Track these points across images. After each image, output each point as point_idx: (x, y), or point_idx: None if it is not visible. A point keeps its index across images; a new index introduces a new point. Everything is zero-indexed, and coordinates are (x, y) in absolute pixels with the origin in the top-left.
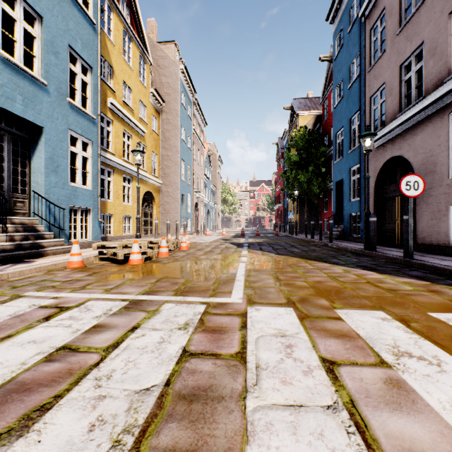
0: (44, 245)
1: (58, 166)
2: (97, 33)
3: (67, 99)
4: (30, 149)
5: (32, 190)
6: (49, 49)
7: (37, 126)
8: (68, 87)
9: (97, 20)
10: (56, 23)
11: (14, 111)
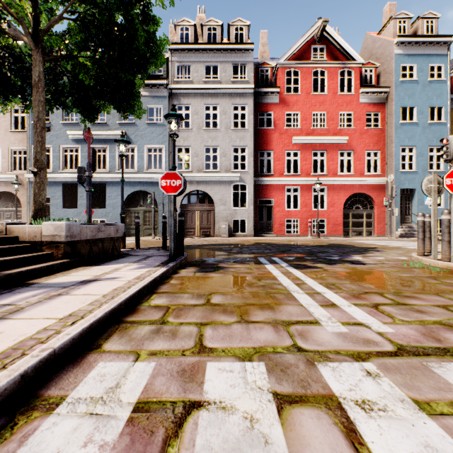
0: (415, 233)
1: (422, 201)
2: (446, 125)
3: (427, 171)
4: (411, 197)
5: (411, 213)
6: (418, 156)
7: (413, 188)
8: (427, 165)
9: (446, 119)
10: (421, 143)
11: (404, 187)
